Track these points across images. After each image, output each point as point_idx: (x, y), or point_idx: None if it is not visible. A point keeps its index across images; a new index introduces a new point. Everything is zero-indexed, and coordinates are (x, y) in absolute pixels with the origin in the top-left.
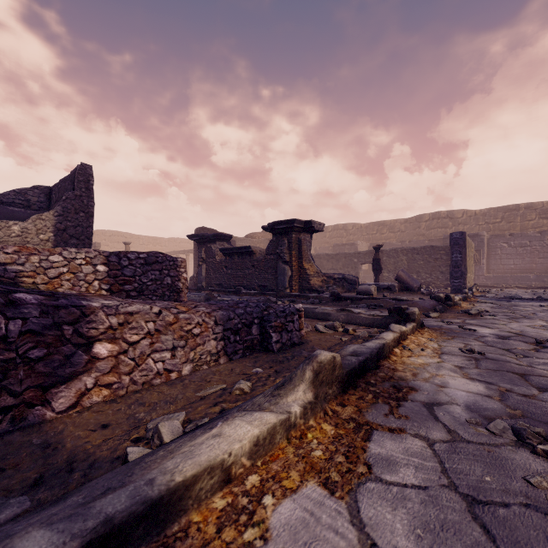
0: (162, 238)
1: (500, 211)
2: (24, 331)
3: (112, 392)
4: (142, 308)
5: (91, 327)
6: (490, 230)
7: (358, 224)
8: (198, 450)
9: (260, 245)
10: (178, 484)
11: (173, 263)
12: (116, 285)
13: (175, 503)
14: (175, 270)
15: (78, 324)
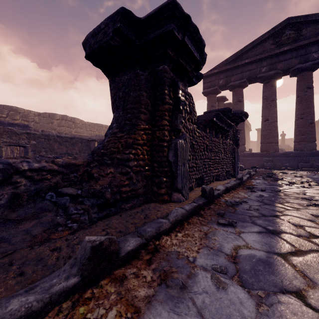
0: None
1: (96, 126)
2: None
3: None
4: None
5: None
6: (92, 135)
7: None
8: None
9: None
10: None
11: None
12: None
13: None
14: None
15: None
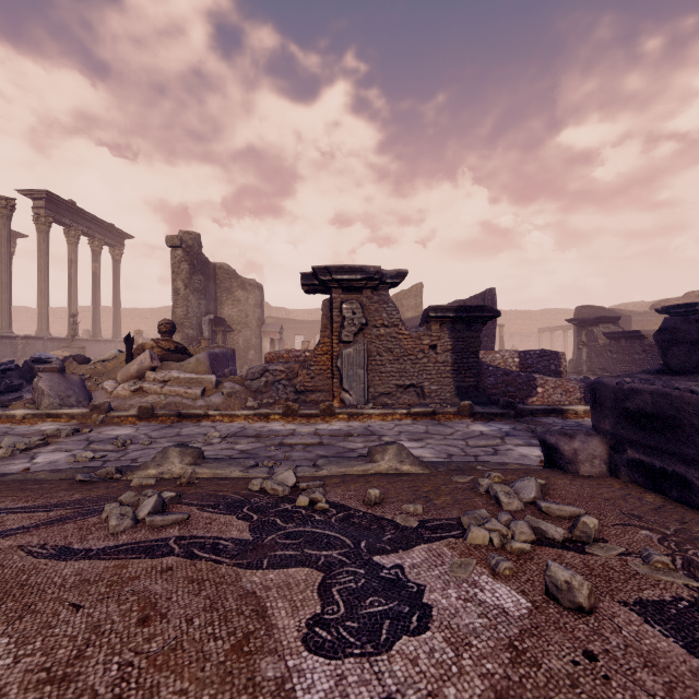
0: (532, 311)
1: None
2: (522, 382)
3: (542, 402)
4: (550, 379)
5: (536, 383)
6: None
7: None
8: (569, 407)
9: None
10: (565, 408)
11: (556, 356)
12: (523, 369)
13: (564, 412)
14: (557, 360)
15: (533, 381)
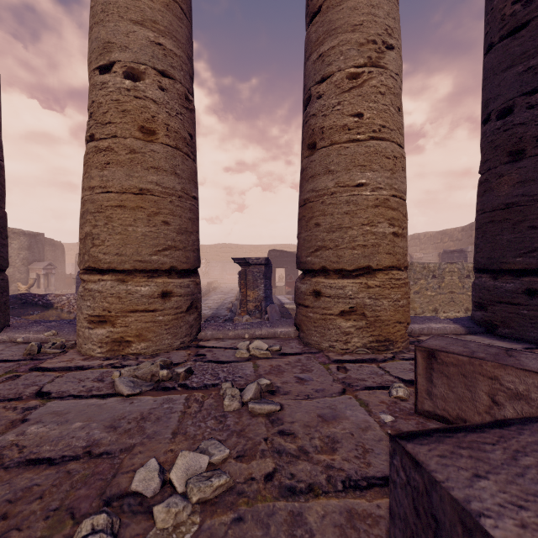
0: None
1: None
2: None
3: None
4: None
5: None
6: None
7: None
8: None
9: None
10: None
11: None
12: None
13: None
14: None
15: None
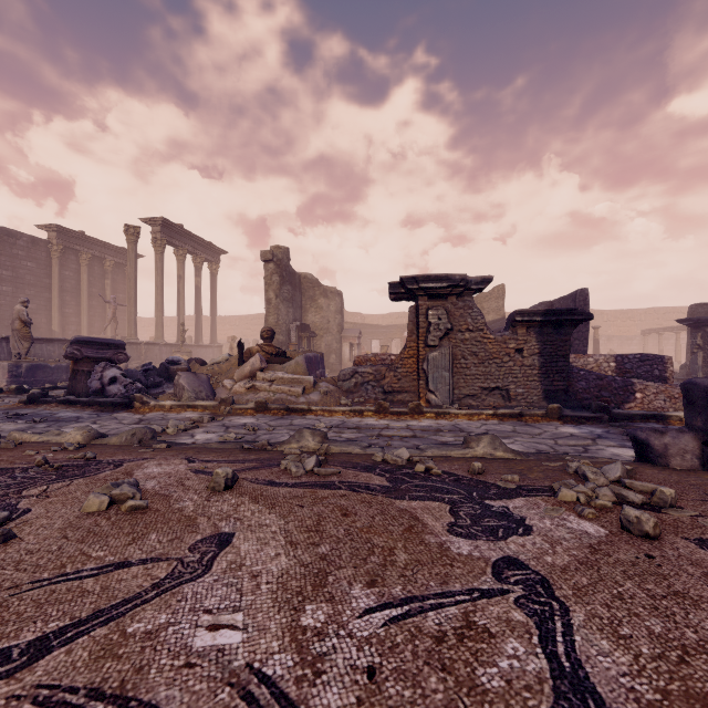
0: (634, 310)
1: None
2: (618, 386)
3: (641, 408)
4: (651, 384)
5: (634, 388)
6: None
7: None
8: (673, 413)
9: None
10: (667, 414)
11: (660, 360)
12: (621, 374)
13: (667, 418)
14: (662, 365)
15: (631, 386)
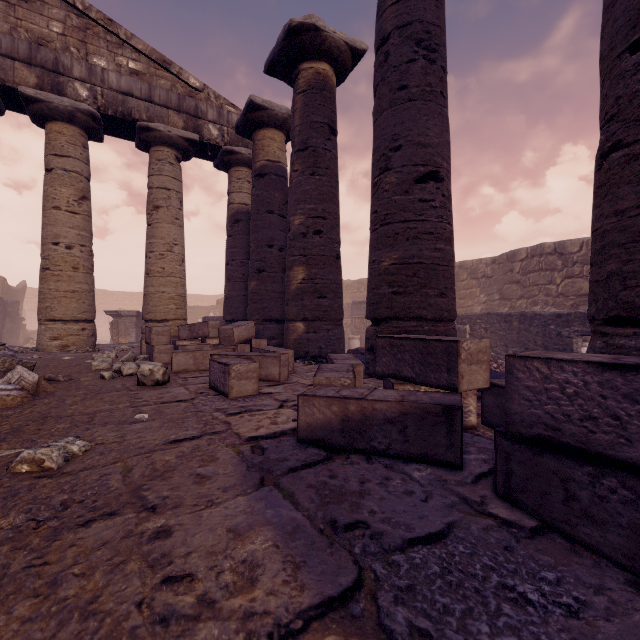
0: (209, 296)
1: None
2: None
3: None
4: None
5: None
6: None
7: (346, 282)
8: None
9: (215, 310)
10: None
11: None
12: None
13: None
14: None
15: None
